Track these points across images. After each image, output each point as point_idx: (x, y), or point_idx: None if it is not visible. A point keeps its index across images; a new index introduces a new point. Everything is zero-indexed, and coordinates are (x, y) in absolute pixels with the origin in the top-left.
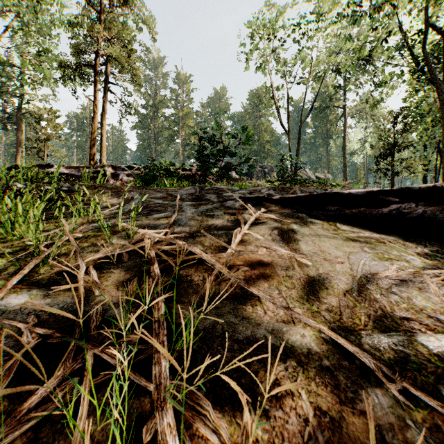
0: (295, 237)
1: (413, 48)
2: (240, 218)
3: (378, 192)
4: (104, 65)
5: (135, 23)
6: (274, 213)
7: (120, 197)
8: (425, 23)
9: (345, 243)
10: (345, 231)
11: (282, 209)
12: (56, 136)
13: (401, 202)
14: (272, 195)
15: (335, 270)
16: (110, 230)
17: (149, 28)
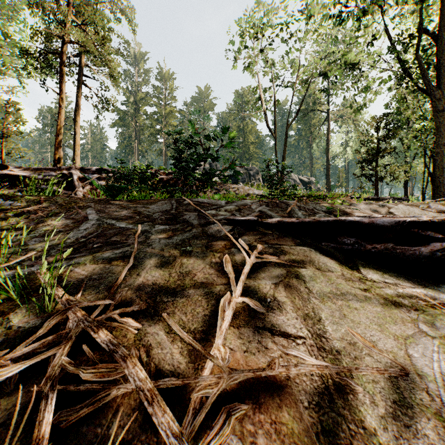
0: (313, 302)
1: (405, 52)
2: (229, 271)
3: (411, 223)
4: (78, 56)
5: (113, 13)
6: (273, 247)
7: (70, 217)
8: (419, 25)
9: (386, 312)
10: (376, 282)
11: (281, 238)
12: (18, 132)
13: (444, 240)
14: (266, 213)
15: (404, 402)
16: (21, 292)
17: (128, 19)
